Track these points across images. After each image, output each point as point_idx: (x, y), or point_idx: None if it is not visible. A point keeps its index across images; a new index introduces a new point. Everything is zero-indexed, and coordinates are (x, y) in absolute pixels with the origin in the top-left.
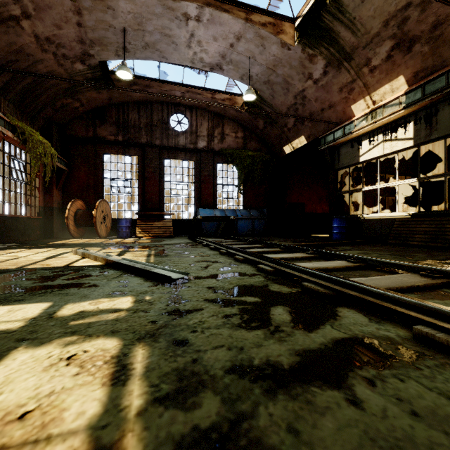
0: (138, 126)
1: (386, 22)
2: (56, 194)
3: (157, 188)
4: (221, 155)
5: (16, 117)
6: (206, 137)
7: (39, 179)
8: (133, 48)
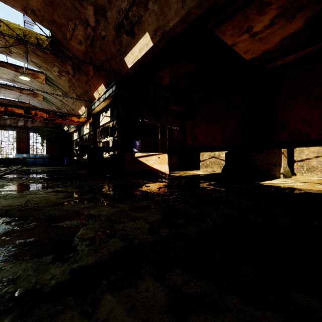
0: None
1: (61, 105)
2: None
3: None
4: (32, 129)
5: None
6: (23, 121)
7: None
8: None
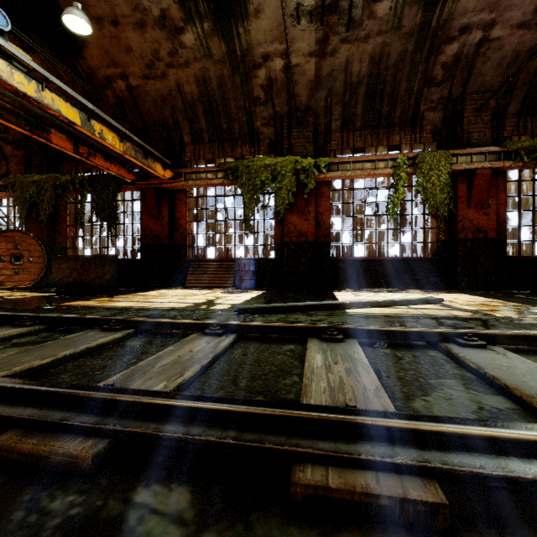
0: None
1: None
2: None
3: None
4: None
5: None
6: None
7: None
8: None
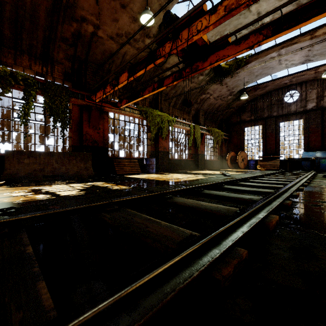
0: (262, 108)
1: None
2: (224, 150)
3: (273, 141)
4: None
5: (210, 124)
6: (315, 99)
7: (218, 145)
8: (250, 80)
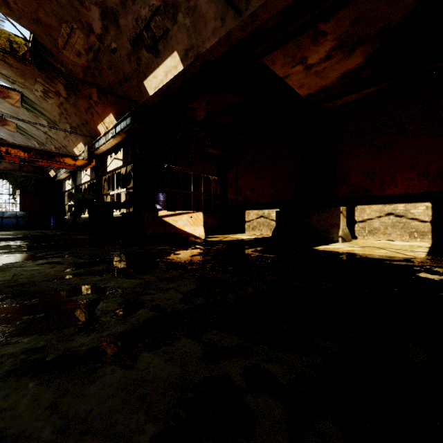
0: None
1: (46, 139)
2: None
3: None
4: None
5: None
6: None
7: None
8: None
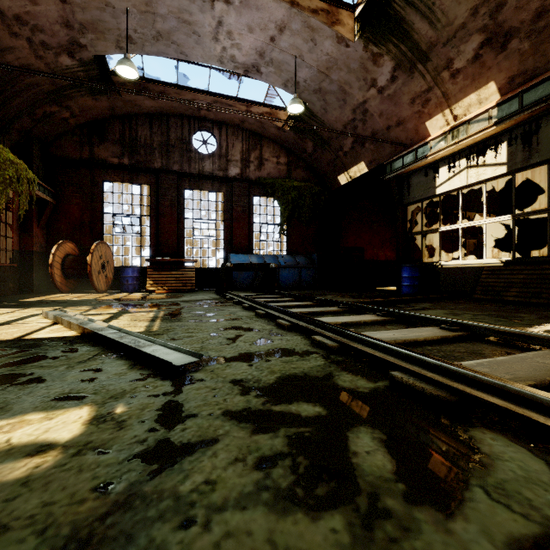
0: (150, 146)
1: (475, 9)
2: (37, 234)
3: (175, 227)
4: (258, 185)
5: None
6: (239, 162)
7: (13, 213)
8: (140, 39)
